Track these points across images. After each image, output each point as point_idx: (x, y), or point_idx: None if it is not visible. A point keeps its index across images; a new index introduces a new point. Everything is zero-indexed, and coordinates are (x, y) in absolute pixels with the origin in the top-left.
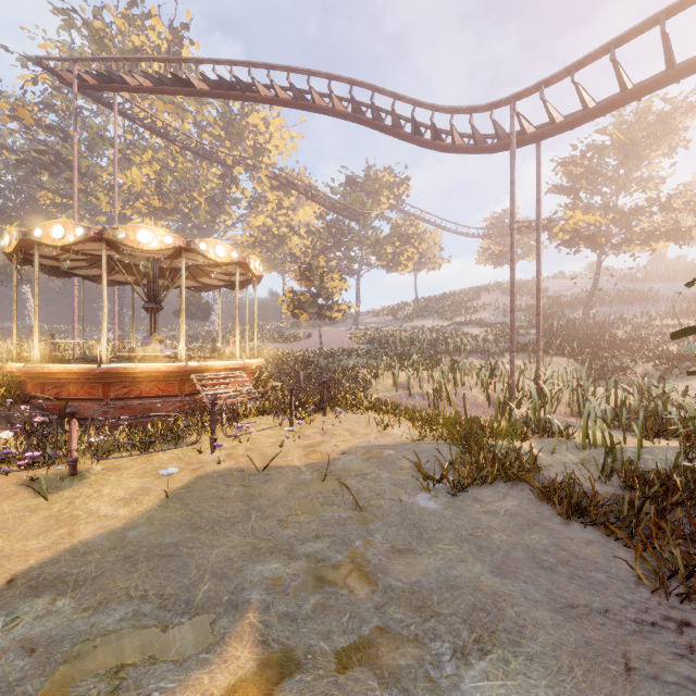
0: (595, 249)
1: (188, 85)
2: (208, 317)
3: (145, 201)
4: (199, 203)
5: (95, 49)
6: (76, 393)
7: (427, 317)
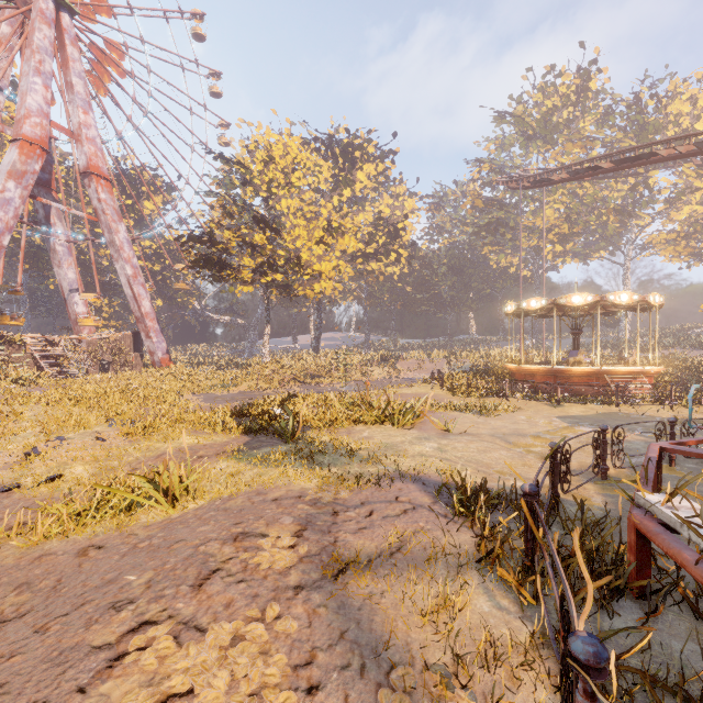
0: None
1: (599, 167)
2: (616, 323)
3: (555, 232)
4: (607, 218)
5: (518, 131)
6: (540, 380)
7: None
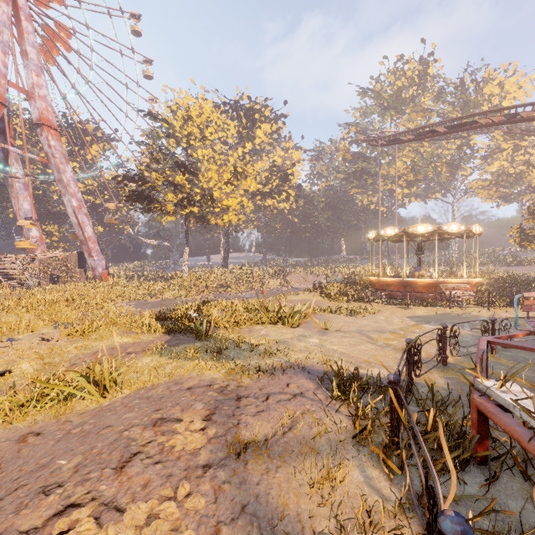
0: None
1: (436, 131)
2: (447, 247)
3: (404, 179)
4: (440, 169)
5: (377, 103)
6: (394, 289)
7: None
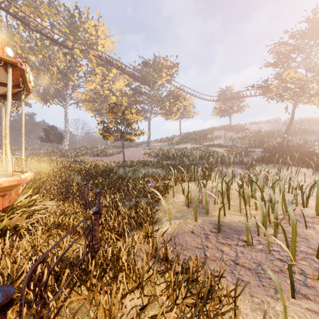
0: (294, 99)
1: None
2: (61, 141)
3: None
4: (53, 73)
5: None
6: None
7: (187, 142)
